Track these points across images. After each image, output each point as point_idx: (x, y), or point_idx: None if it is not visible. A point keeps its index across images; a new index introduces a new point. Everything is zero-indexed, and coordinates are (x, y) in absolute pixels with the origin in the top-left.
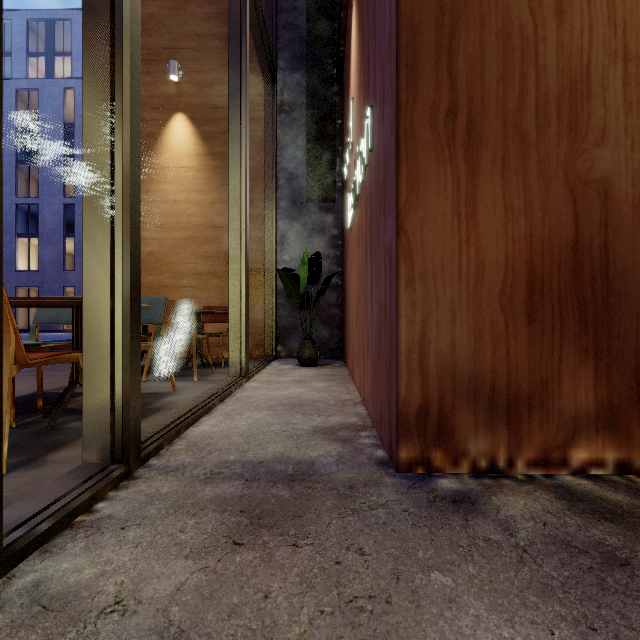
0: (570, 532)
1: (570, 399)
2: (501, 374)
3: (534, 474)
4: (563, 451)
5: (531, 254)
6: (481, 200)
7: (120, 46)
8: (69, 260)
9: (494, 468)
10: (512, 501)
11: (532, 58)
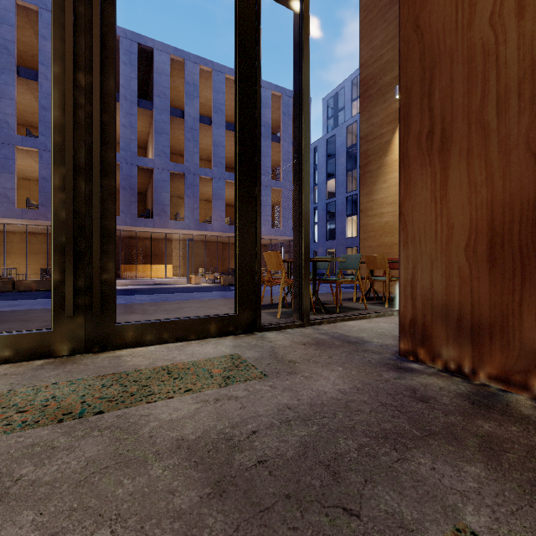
0: (429, 391)
1: (532, 334)
2: (466, 305)
3: (493, 386)
4: (524, 377)
5: (492, 215)
6: (450, 184)
7: (301, 165)
8: None
9: (460, 372)
10: (432, 379)
11: (493, 63)
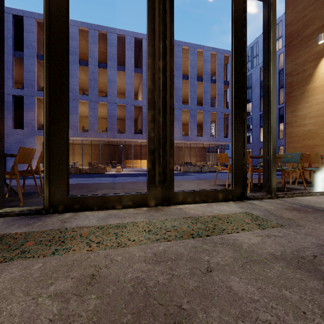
0: None
1: None
2: None
3: None
4: None
5: None
6: None
7: (270, 97)
8: (281, 133)
9: None
10: None
11: None
